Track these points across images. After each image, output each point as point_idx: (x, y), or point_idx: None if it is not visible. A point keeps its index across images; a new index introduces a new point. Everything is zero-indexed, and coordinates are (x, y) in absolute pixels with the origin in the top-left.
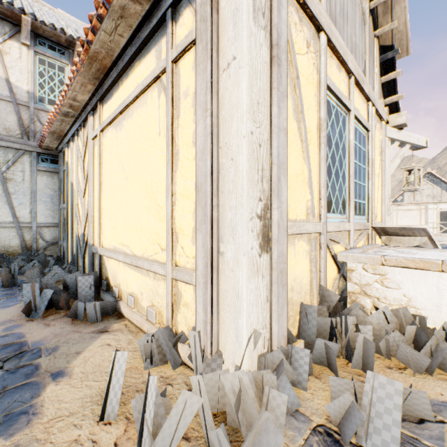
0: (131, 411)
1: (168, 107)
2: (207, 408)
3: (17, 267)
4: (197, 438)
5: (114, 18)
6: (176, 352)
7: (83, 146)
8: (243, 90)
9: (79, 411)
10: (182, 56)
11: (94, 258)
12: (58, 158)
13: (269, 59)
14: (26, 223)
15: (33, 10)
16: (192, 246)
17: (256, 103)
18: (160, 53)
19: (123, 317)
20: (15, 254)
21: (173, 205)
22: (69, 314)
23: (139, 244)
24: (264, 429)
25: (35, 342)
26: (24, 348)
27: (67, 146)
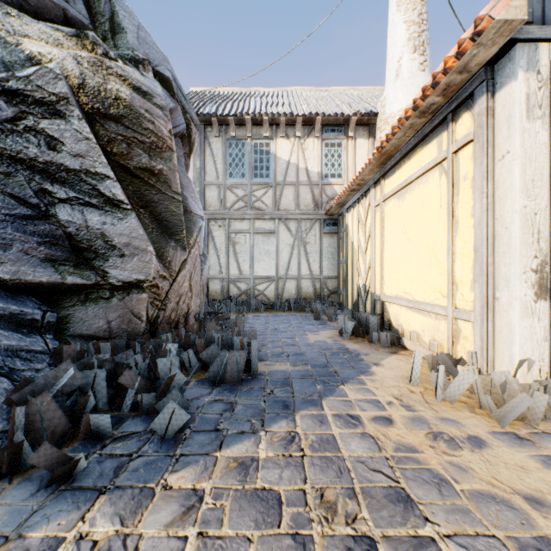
0: (426, 386)
1: (448, 188)
2: (479, 386)
3: (320, 307)
4: (472, 405)
5: (404, 130)
6: (456, 369)
7: (364, 212)
8: (515, 177)
9: (395, 378)
10: (461, 149)
11: (375, 304)
12: (336, 221)
13: (547, 139)
14: (316, 276)
15: (319, 105)
16: (470, 293)
17: (530, 182)
18: (441, 144)
19: (406, 349)
20: (310, 299)
21: (453, 262)
22: (367, 339)
23: (420, 292)
24: (520, 400)
25: (353, 349)
26: (349, 350)
27: (346, 211)
